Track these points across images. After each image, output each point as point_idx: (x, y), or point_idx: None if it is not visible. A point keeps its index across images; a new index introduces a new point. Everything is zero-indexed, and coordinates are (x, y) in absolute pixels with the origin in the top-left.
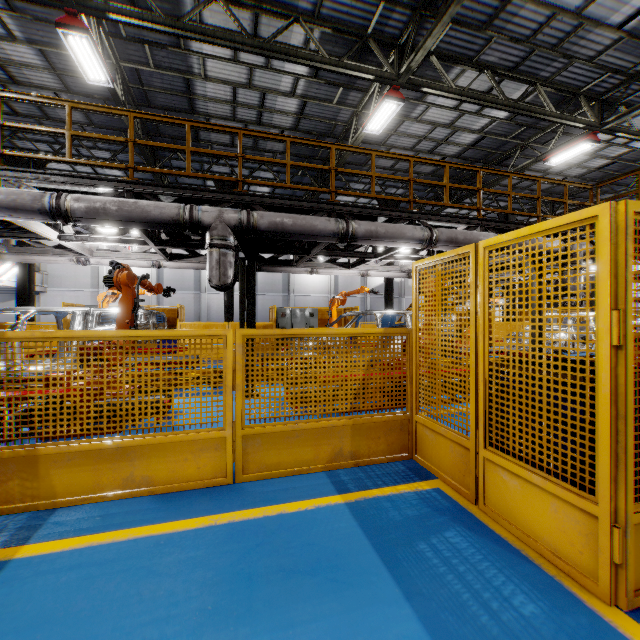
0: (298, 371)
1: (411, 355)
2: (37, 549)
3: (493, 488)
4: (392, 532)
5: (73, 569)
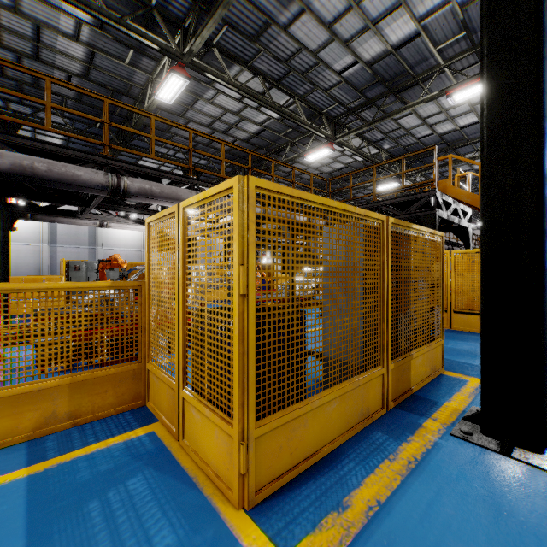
0: None
1: (144, 307)
2: None
3: (188, 424)
4: (66, 498)
5: None
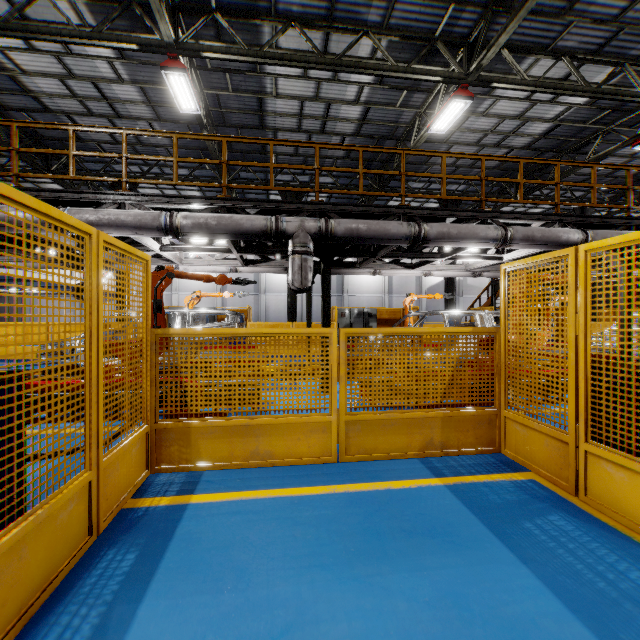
0: (393, 366)
1: (499, 353)
2: (203, 498)
3: (595, 480)
4: (496, 511)
5: (236, 514)
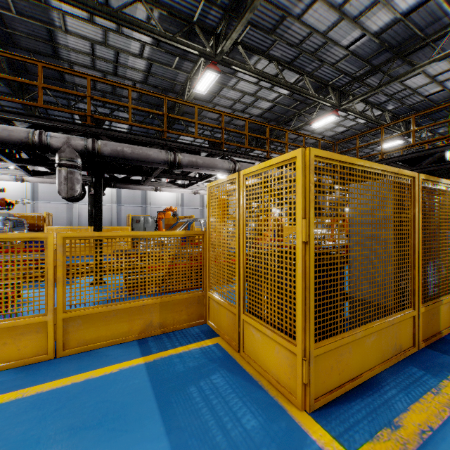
0: (115, 264)
1: (205, 250)
2: None
3: (248, 340)
4: (173, 381)
5: None
